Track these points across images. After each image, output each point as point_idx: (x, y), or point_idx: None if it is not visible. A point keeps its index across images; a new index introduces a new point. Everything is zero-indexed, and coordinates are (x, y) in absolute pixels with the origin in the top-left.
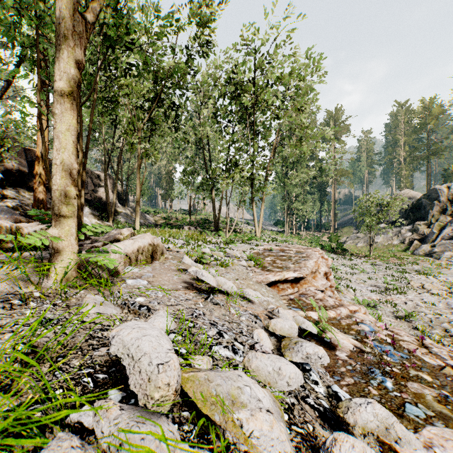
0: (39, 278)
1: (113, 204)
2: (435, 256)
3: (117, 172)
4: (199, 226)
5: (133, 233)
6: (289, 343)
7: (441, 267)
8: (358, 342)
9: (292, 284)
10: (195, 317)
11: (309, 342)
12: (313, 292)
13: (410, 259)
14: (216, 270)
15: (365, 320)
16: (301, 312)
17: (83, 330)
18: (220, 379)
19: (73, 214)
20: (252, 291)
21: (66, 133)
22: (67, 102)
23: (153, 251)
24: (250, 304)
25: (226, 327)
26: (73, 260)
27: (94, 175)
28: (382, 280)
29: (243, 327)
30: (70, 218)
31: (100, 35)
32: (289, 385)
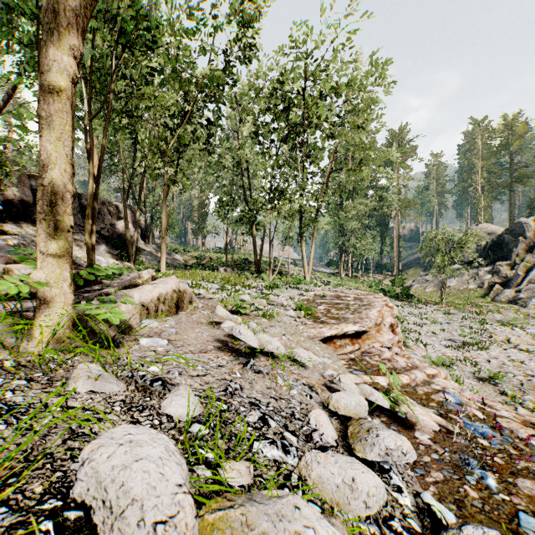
0: (16, 340)
1: (134, 241)
2: (521, 303)
3: (139, 203)
4: (237, 267)
5: (154, 277)
6: (358, 430)
7: (528, 316)
8: (442, 419)
9: (352, 339)
10: (229, 394)
11: (387, 428)
12: (378, 350)
13: (490, 307)
14: (258, 322)
15: (448, 387)
16: (366, 377)
17: (64, 423)
18: (266, 519)
19: (67, 253)
20: (304, 351)
21: (57, 143)
22: (58, 101)
23: (178, 299)
24: (302, 368)
25: (272, 407)
26: (63, 314)
27: (112, 206)
28: (458, 333)
29: (294, 405)
30: (62, 257)
31: (114, 31)
32: (367, 506)
